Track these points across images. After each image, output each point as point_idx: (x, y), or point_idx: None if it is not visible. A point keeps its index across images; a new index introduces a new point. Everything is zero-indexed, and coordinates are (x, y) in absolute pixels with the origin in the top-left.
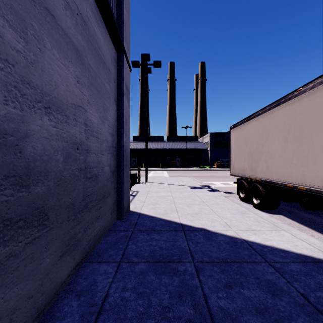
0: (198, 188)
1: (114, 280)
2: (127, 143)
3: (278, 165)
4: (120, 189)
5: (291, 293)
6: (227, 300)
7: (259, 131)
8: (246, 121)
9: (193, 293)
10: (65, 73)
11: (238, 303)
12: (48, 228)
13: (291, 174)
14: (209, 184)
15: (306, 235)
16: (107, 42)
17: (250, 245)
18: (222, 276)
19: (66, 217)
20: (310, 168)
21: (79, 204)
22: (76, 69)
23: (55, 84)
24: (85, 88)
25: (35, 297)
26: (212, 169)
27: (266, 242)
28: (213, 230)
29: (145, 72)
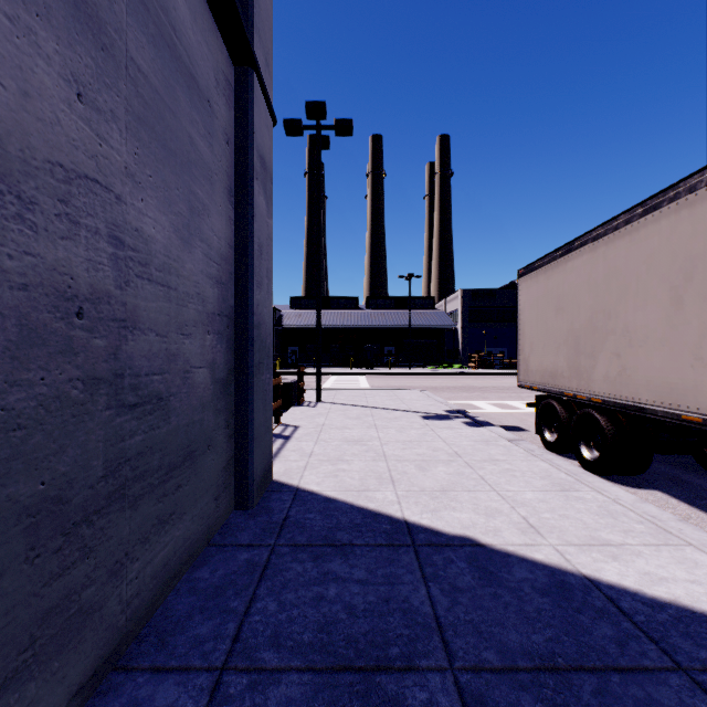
0: (440, 418)
1: None
2: (265, 307)
3: (656, 363)
4: (244, 428)
5: None
6: None
7: (597, 278)
8: (560, 256)
9: None
10: (14, 47)
11: None
12: None
13: (696, 389)
14: (464, 407)
15: None
16: (201, 23)
17: (611, 600)
18: None
19: (20, 549)
20: None
21: (90, 492)
22: (75, 56)
23: None
24: (113, 125)
25: None
26: (468, 372)
27: (654, 588)
28: (495, 544)
29: (315, 148)
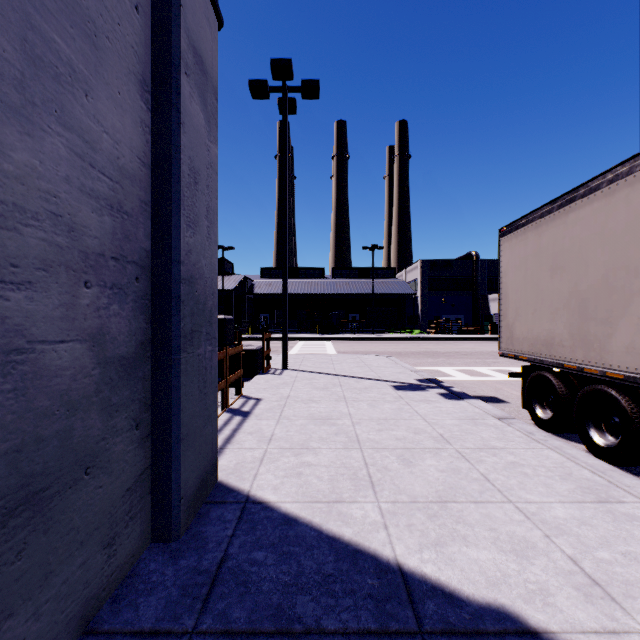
0: (413, 388)
1: None
2: (204, 257)
3: None
4: (166, 425)
5: None
6: None
7: (616, 228)
8: (559, 207)
9: None
10: None
11: None
12: None
13: None
14: (432, 374)
15: None
16: None
17: None
18: None
19: None
20: None
21: None
22: None
23: None
24: None
25: None
26: (428, 337)
27: None
28: (554, 629)
29: (281, 112)
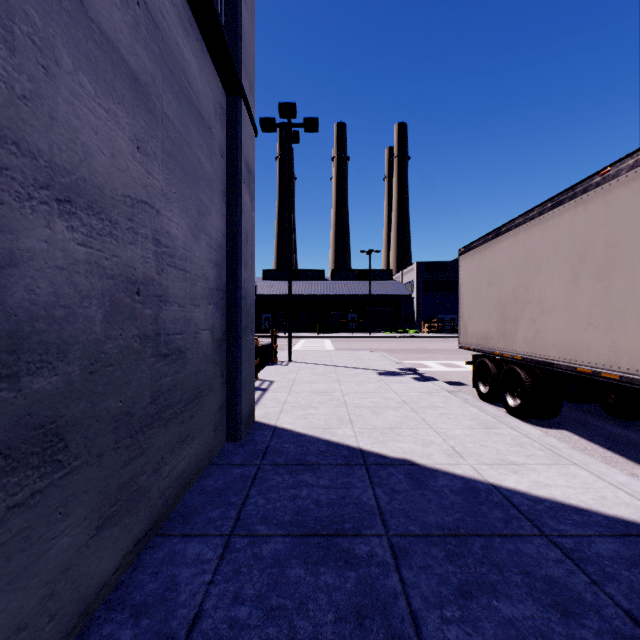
0: (393, 374)
1: (217, 578)
2: (250, 283)
3: (561, 327)
4: (235, 378)
5: (603, 611)
6: (464, 625)
7: (519, 258)
8: (491, 239)
9: (387, 611)
10: (108, 128)
11: (488, 634)
12: (66, 469)
13: (588, 347)
14: (415, 366)
15: (622, 476)
16: (205, 70)
17: (505, 497)
18: (451, 569)
19: (111, 441)
20: (629, 334)
21: (143, 411)
22: (136, 122)
23: (85, 150)
24: (155, 163)
25: (32, 627)
26: (422, 336)
27: (539, 490)
28: (427, 463)
29: (286, 142)
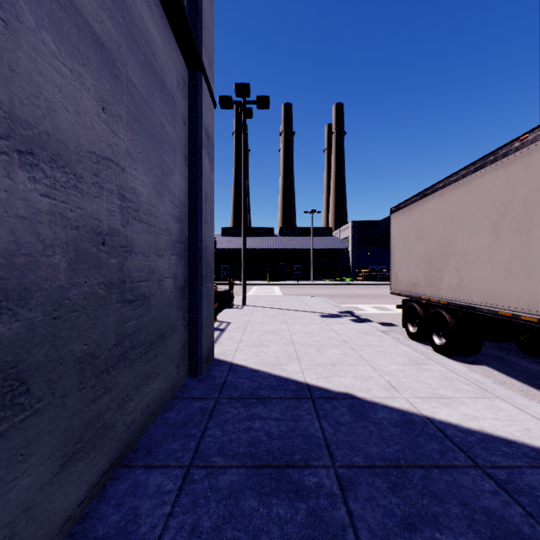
0: (333, 316)
1: (176, 510)
2: (209, 236)
3: (482, 276)
4: (195, 320)
5: None
6: None
7: (444, 215)
8: (419, 199)
9: None
10: (73, 87)
11: None
12: (28, 411)
13: (508, 293)
14: (352, 309)
15: None
16: (169, 46)
17: (439, 429)
18: (394, 501)
19: (75, 382)
20: None
21: (108, 353)
22: (101, 85)
23: (48, 106)
24: (120, 124)
25: None
26: (356, 284)
27: (469, 423)
28: (366, 397)
29: (241, 117)
